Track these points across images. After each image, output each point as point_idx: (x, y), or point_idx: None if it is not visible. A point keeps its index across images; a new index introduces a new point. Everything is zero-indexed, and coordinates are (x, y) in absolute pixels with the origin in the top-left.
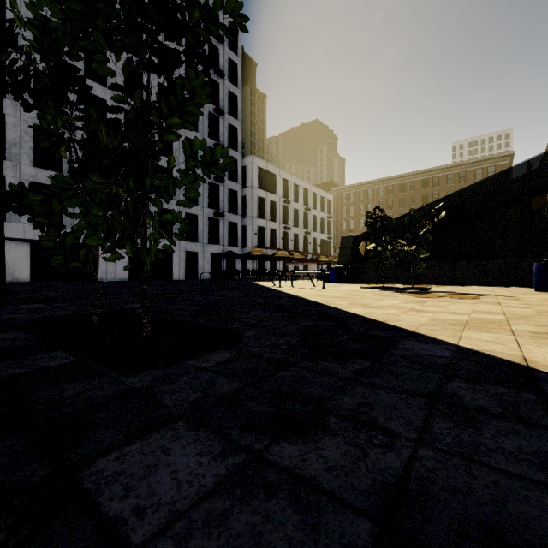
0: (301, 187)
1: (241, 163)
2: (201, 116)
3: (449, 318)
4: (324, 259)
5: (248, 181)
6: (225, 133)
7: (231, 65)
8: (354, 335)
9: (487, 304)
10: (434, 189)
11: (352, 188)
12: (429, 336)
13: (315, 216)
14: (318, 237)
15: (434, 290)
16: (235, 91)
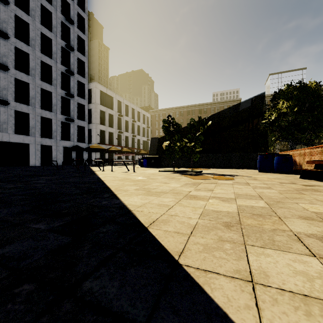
0: (130, 107)
1: (88, 87)
2: (55, 48)
3: (220, 209)
4: (143, 152)
5: (93, 99)
6: (75, 63)
7: (80, 18)
8: (38, 312)
9: (241, 185)
10: (204, 115)
11: (161, 111)
12: (200, 290)
13: (139, 126)
14: (141, 139)
15: (205, 172)
16: (82, 36)
